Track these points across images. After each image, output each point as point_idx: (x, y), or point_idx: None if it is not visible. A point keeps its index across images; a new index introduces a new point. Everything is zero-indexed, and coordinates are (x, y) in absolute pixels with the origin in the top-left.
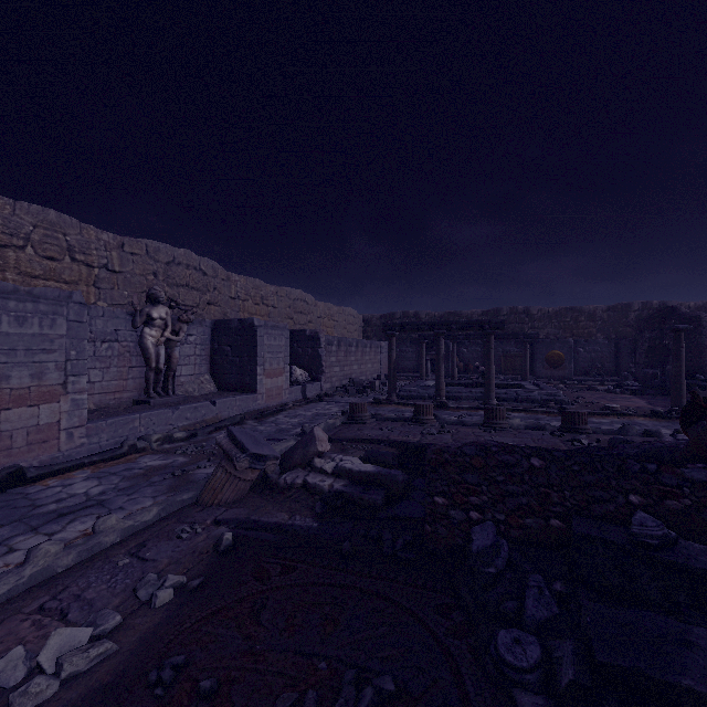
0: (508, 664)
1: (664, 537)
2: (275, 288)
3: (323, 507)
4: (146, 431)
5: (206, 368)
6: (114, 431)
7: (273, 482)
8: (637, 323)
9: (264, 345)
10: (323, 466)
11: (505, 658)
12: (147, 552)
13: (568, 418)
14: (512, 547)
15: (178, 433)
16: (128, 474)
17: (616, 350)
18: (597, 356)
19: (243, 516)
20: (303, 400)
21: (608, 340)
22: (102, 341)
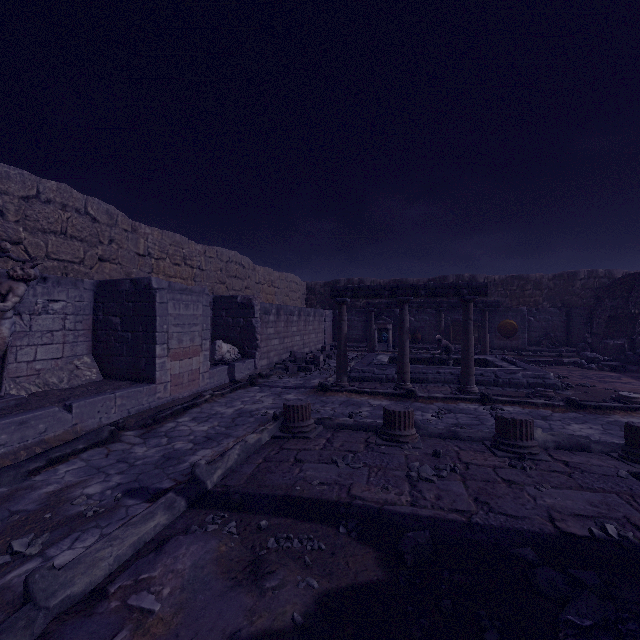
0: None
1: None
2: (203, 247)
3: None
4: None
5: (85, 347)
6: None
7: None
8: (595, 291)
9: (168, 315)
10: None
11: None
12: None
13: None
14: None
15: None
16: None
17: (568, 319)
18: (548, 325)
19: None
20: (229, 384)
21: (558, 309)
22: None
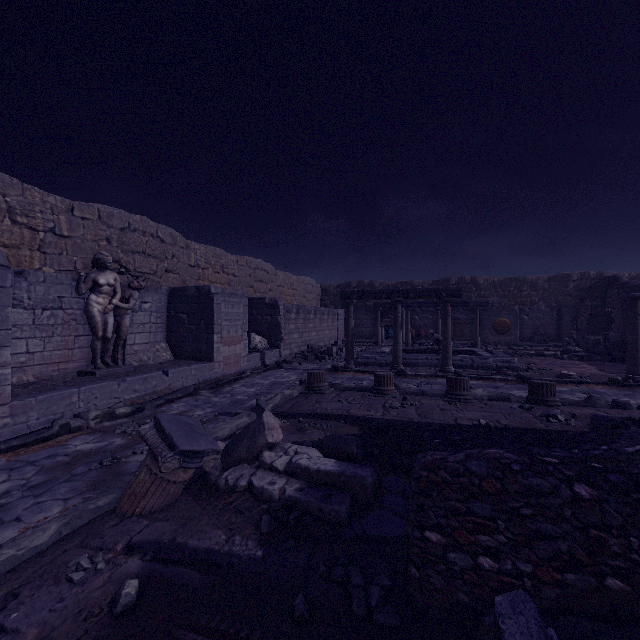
0: None
1: None
2: (236, 257)
3: (270, 523)
4: (86, 406)
5: (162, 336)
6: (46, 408)
7: (212, 481)
8: (579, 292)
9: (221, 312)
10: (273, 462)
11: None
12: (13, 612)
13: (535, 389)
14: (556, 631)
15: (121, 408)
16: (49, 463)
17: (558, 318)
18: (540, 323)
19: (167, 536)
20: (261, 367)
21: (550, 308)
22: (43, 309)
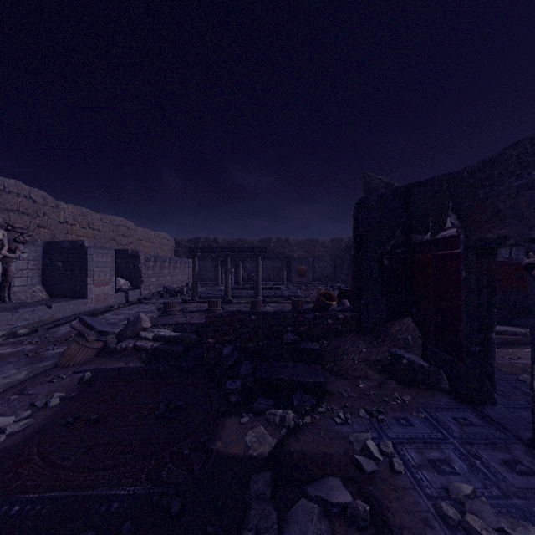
0: (229, 389)
1: (294, 340)
2: (100, 216)
3: (147, 356)
4: None
5: (37, 280)
6: None
7: (112, 348)
8: (344, 250)
9: (93, 261)
10: (146, 336)
11: (228, 387)
12: (29, 391)
13: (294, 304)
14: (241, 355)
15: (21, 330)
16: None
17: (335, 266)
18: (325, 269)
19: (94, 367)
20: (126, 303)
21: (330, 260)
22: None
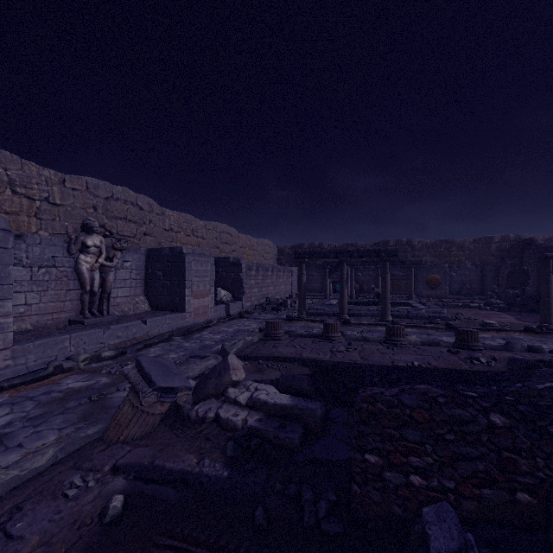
0: None
1: None
2: (204, 222)
3: (235, 449)
4: (76, 350)
5: (140, 290)
6: (42, 352)
7: (185, 413)
8: (500, 252)
9: (192, 270)
10: (236, 397)
11: None
12: (18, 522)
13: (461, 335)
14: (474, 536)
15: (106, 352)
16: (45, 399)
17: (482, 274)
18: (466, 279)
19: (146, 460)
20: (226, 317)
21: (475, 266)
22: (39, 267)
